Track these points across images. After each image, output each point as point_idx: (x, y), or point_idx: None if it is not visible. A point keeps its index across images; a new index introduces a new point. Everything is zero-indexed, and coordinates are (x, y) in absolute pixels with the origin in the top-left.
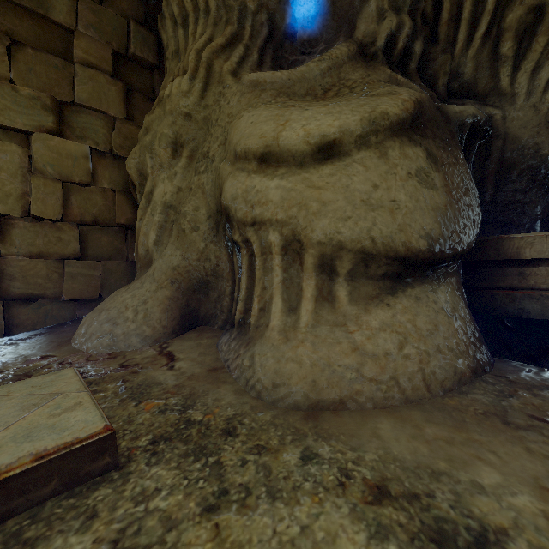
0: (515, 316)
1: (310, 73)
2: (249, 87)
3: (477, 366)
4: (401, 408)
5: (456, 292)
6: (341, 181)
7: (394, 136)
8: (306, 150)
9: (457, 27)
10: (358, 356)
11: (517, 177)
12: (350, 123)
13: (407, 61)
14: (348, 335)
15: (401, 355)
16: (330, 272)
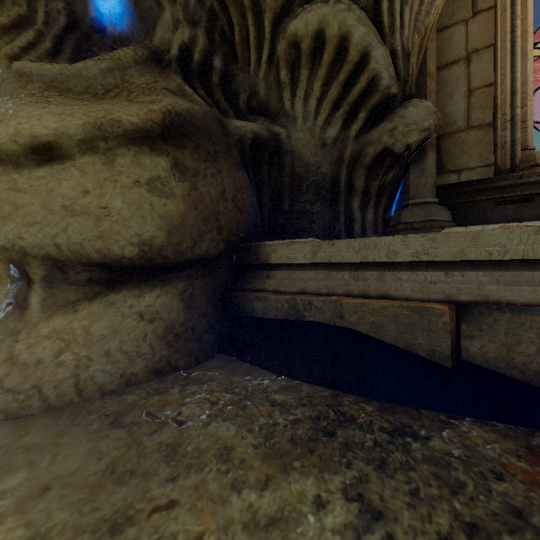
0: (249, 315)
1: (88, 71)
2: (15, 75)
3: (163, 366)
4: (35, 417)
5: (177, 296)
6: (48, 185)
7: (130, 144)
8: (18, 150)
9: (250, 49)
10: (8, 366)
11: (306, 190)
12: (70, 126)
13: (210, 74)
14: (12, 345)
15: (54, 362)
16: (28, 278)
